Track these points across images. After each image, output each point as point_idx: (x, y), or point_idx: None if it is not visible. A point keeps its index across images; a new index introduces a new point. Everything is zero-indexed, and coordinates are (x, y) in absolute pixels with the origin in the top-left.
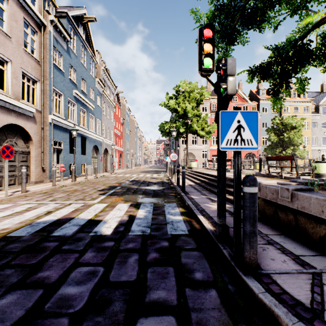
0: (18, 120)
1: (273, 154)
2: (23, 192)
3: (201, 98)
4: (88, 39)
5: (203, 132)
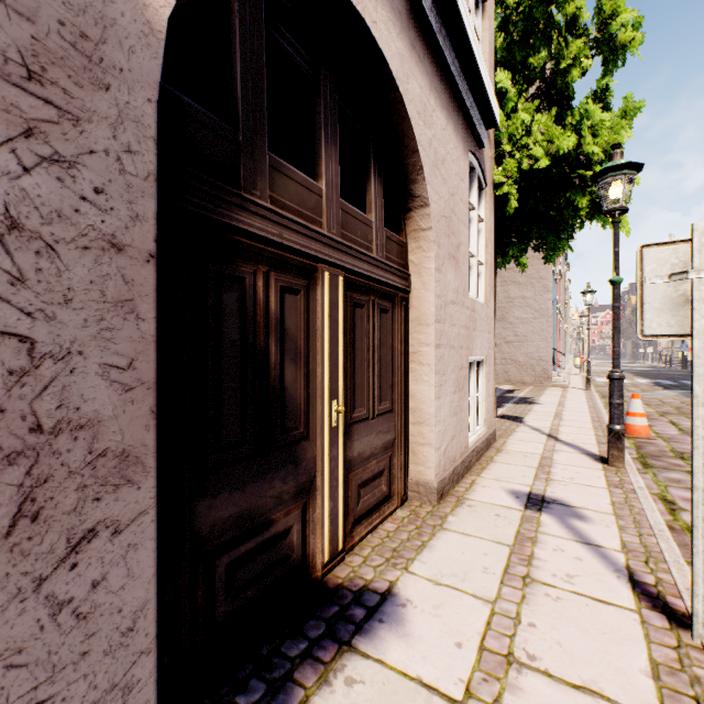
0: None
1: None
2: None
3: None
4: None
5: None
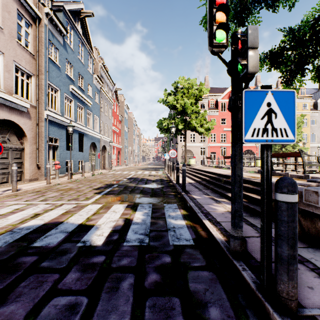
0: (10, 115)
1: (273, 151)
2: (14, 191)
3: (200, 94)
4: (86, 35)
5: (202, 128)
